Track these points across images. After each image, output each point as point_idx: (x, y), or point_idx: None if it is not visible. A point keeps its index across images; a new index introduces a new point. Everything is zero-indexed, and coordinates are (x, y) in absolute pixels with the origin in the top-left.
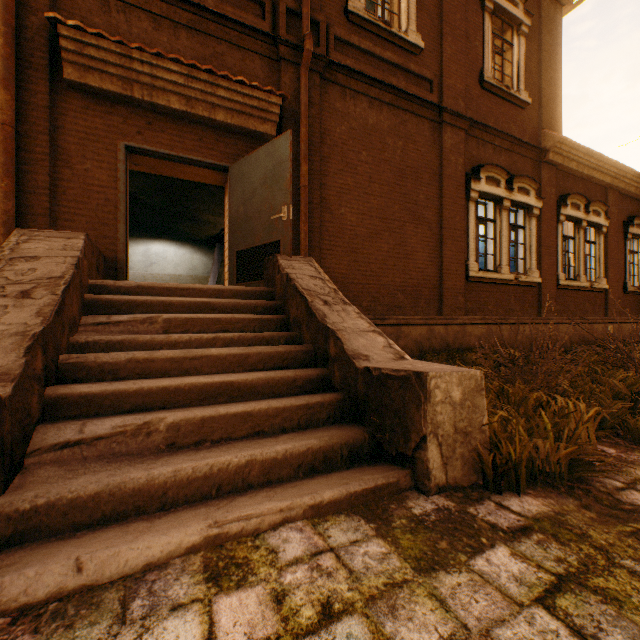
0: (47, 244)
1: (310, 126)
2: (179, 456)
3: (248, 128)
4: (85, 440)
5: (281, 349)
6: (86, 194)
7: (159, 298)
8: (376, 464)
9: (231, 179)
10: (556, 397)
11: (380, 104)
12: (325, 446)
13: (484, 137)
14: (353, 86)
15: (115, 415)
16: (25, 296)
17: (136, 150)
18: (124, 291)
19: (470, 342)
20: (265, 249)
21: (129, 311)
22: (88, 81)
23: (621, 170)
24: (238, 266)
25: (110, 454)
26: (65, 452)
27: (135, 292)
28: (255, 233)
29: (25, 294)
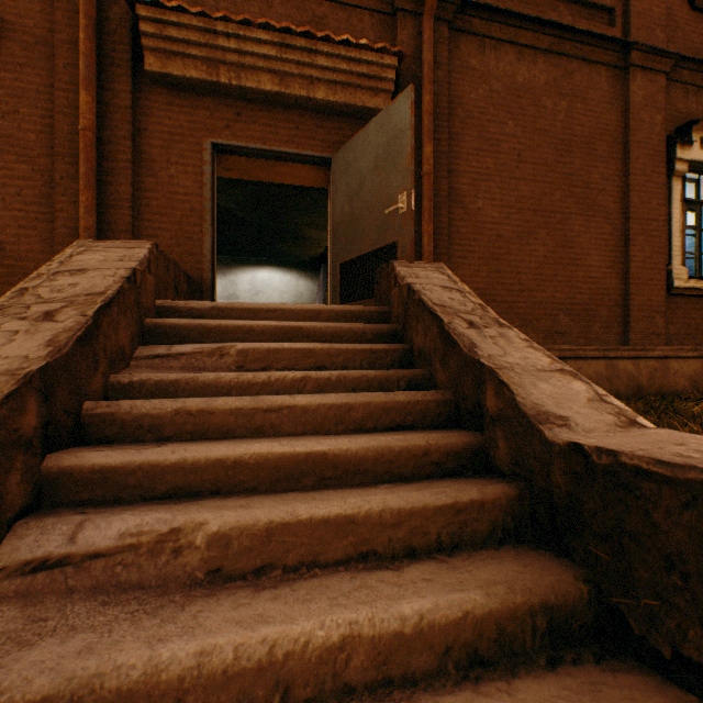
0: (103, 255)
1: (435, 94)
2: (220, 604)
3: (354, 105)
4: (72, 558)
5: (402, 397)
6: (170, 205)
7: (236, 322)
8: (617, 665)
9: (333, 173)
10: None
11: (533, 53)
12: (499, 609)
13: (696, 80)
14: (494, 33)
15: (139, 504)
16: (47, 318)
17: (224, 148)
18: (196, 314)
19: (676, 384)
20: (376, 256)
21: (198, 340)
22: (170, 70)
23: None
24: (342, 282)
25: (112, 584)
26: (39, 578)
27: (209, 315)
28: (363, 237)
29: (48, 315)
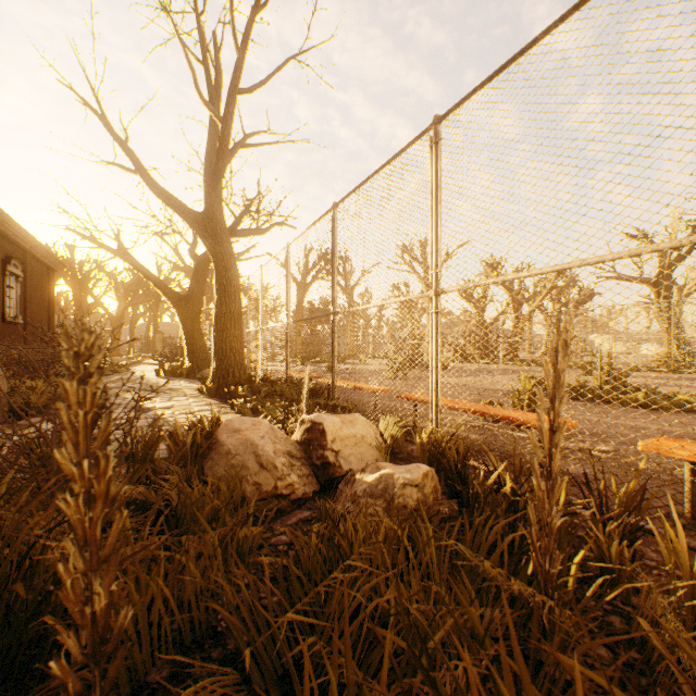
0: None
1: None
2: None
3: None
4: None
5: None
6: None
7: None
8: None
9: None
10: (28, 382)
11: None
12: None
13: None
14: None
15: None
16: None
17: None
18: None
19: None
20: None
21: None
22: None
23: (5, 216)
24: None
25: None
26: None
27: None
28: None
29: None
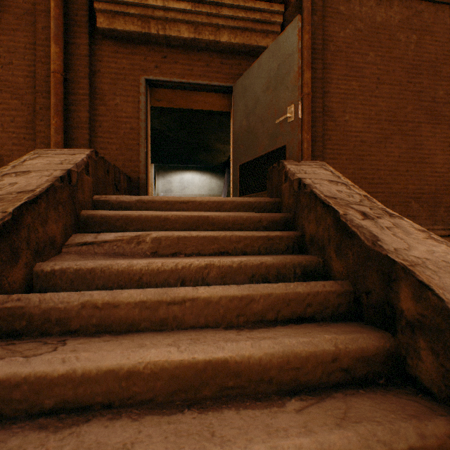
0: (49, 160)
1: (312, 34)
2: None
3: (250, 45)
4: None
5: (301, 288)
6: (116, 125)
7: (154, 212)
8: None
9: (234, 97)
10: None
11: None
12: None
13: None
14: None
15: (17, 428)
16: None
17: (154, 83)
18: (125, 206)
19: None
20: (268, 158)
21: (123, 227)
22: (115, 26)
23: None
24: (241, 179)
25: None
26: None
27: (135, 207)
28: (257, 143)
29: None
